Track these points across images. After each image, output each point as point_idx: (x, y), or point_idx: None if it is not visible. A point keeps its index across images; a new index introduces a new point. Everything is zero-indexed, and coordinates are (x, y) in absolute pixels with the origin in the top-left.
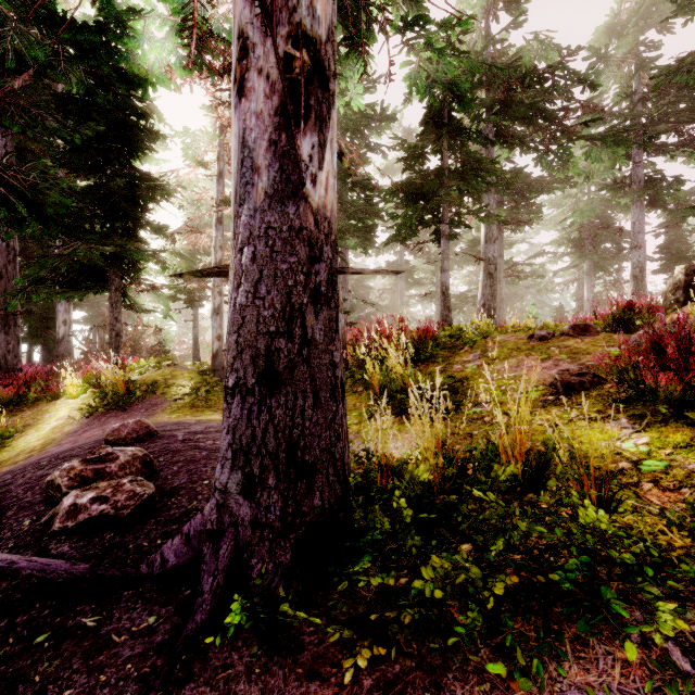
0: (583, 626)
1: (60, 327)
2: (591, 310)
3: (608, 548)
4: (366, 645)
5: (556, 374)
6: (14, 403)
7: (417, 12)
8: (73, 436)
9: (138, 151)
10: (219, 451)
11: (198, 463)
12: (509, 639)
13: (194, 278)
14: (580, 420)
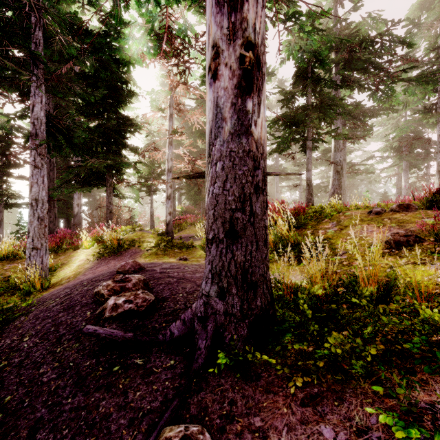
0: (427, 369)
1: (75, 208)
2: (407, 194)
3: (439, 331)
4: (299, 376)
5: (390, 235)
6: (55, 251)
7: (293, 8)
8: (91, 270)
9: (122, 103)
10: (204, 274)
11: (173, 284)
12: (383, 375)
13: (151, 178)
14: (408, 264)
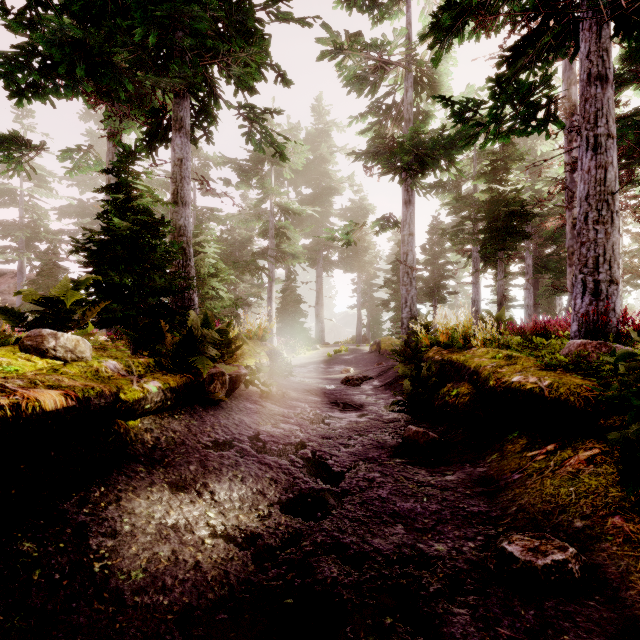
0: None
1: (557, 306)
2: None
3: None
4: None
5: None
6: None
7: None
8: None
9: None
10: None
11: None
12: None
13: None
14: None
